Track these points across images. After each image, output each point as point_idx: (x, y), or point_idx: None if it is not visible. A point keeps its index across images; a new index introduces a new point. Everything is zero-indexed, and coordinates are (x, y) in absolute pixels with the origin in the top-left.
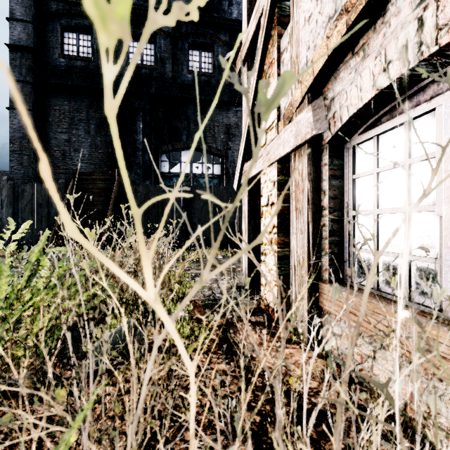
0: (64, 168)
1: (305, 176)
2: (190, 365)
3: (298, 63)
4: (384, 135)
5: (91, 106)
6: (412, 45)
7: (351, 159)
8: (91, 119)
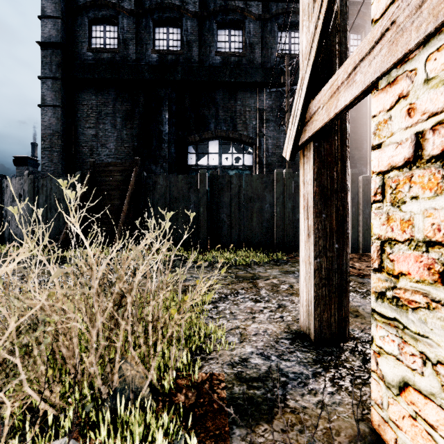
0: None
1: None
2: None
3: None
4: None
5: (117, 99)
6: None
7: None
8: (117, 112)
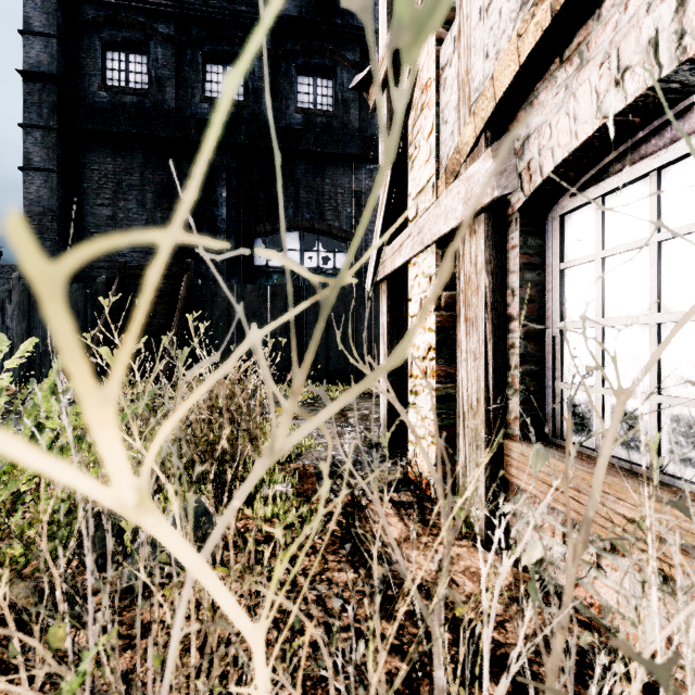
0: (106, 260)
1: (481, 266)
2: (251, 631)
3: (469, 83)
4: (613, 195)
5: (148, 164)
6: (666, 37)
7: (558, 238)
8: (148, 184)
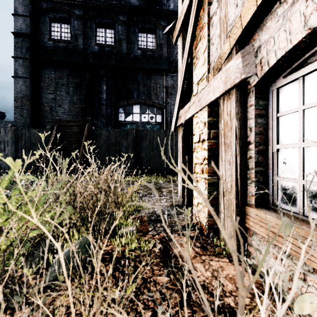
0: (51, 118)
1: (233, 116)
2: None
3: (226, 21)
4: (310, 75)
5: (70, 74)
6: None
7: (276, 100)
8: (70, 83)
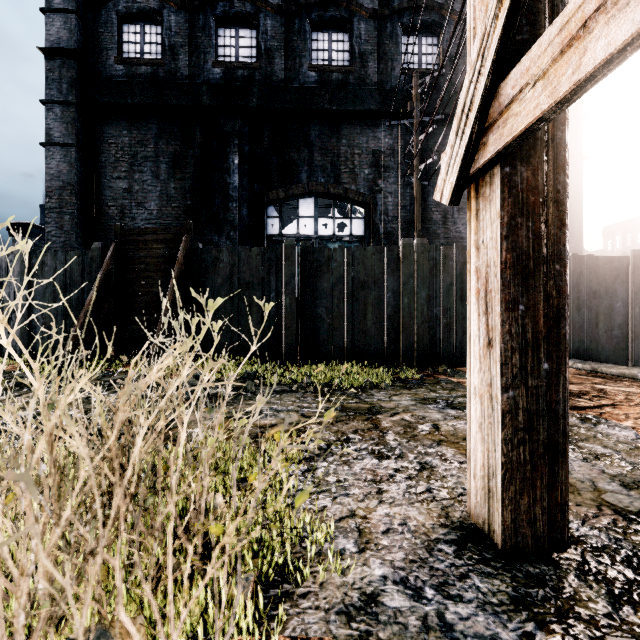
0: None
1: None
2: None
3: None
4: None
5: (162, 135)
6: None
7: None
8: (162, 155)
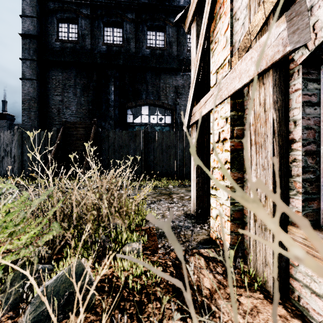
0: (59, 120)
1: (269, 106)
2: None
3: None
4: None
5: (77, 75)
6: None
7: None
8: (77, 85)
